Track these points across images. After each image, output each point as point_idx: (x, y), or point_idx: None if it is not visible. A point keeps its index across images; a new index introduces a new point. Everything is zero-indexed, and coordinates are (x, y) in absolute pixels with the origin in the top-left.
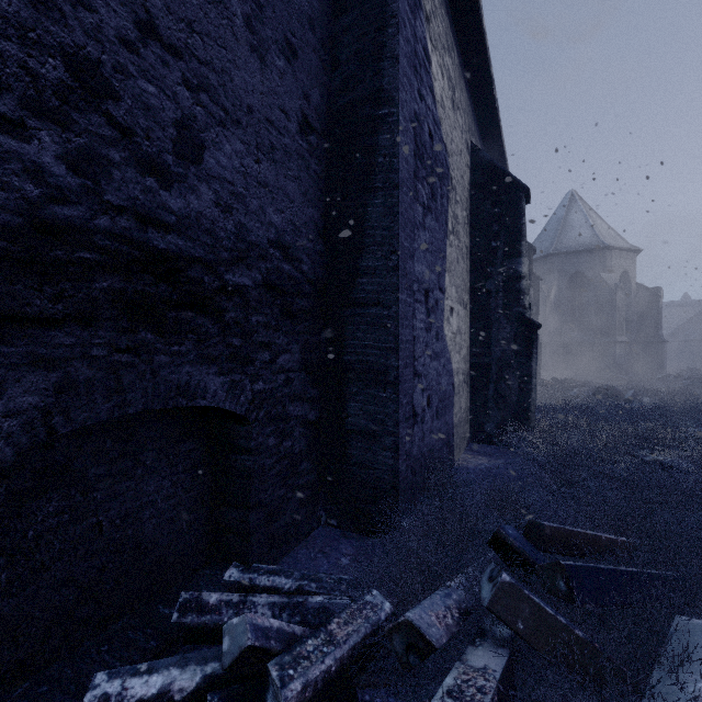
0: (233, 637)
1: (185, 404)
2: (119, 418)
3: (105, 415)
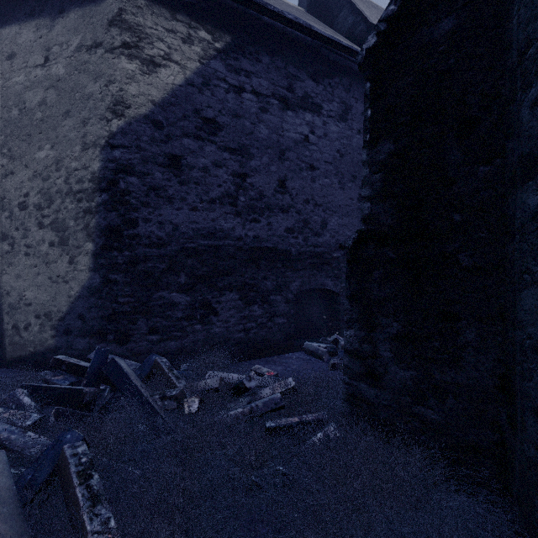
0: (332, 337)
1: (323, 288)
2: (308, 290)
3: (308, 288)
